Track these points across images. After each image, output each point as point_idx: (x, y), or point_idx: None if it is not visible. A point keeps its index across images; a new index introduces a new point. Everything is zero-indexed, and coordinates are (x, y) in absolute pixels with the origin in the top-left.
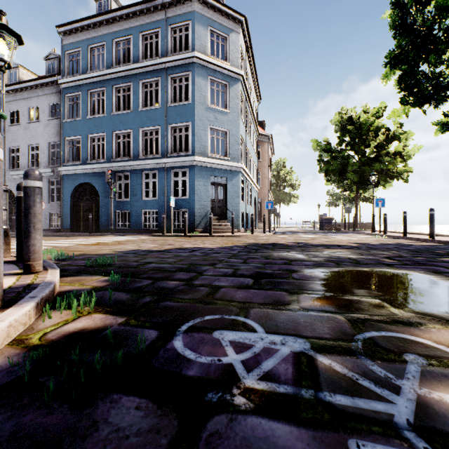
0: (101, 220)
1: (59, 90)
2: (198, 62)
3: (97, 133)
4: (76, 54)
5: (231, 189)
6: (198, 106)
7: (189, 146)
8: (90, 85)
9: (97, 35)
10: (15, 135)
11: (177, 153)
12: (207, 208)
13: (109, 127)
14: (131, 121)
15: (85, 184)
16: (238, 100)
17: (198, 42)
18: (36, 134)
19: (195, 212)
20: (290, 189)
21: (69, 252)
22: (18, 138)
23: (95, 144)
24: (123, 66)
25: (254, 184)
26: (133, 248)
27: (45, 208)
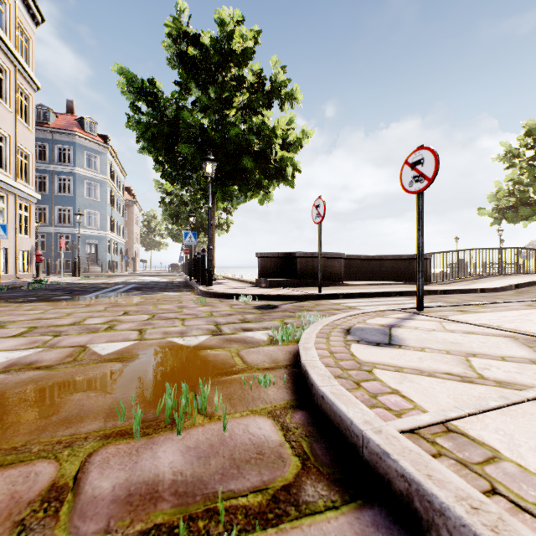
0: None
1: None
2: (79, 173)
3: None
4: None
5: (101, 247)
6: (79, 198)
7: (72, 221)
8: None
9: None
10: None
11: (62, 224)
12: (84, 258)
13: None
14: None
15: None
16: (106, 194)
17: (78, 160)
18: None
19: None
20: (160, 238)
21: None
22: None
23: None
24: None
25: (120, 240)
26: None
27: None
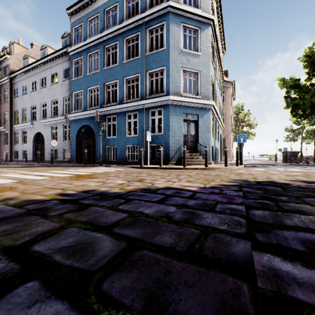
0: (96, 154)
1: (69, 58)
2: (172, 11)
3: (93, 86)
4: (79, 28)
5: (202, 125)
6: (172, 50)
7: (164, 87)
8: (89, 49)
9: (93, 9)
10: (44, 95)
11: (154, 95)
12: (180, 142)
13: (102, 80)
14: (117, 73)
15: (85, 126)
16: (208, 43)
17: None
18: (55, 92)
19: (169, 146)
20: (247, 128)
21: (1, 194)
22: (45, 96)
23: (92, 95)
24: (111, 29)
25: (220, 122)
26: (91, 187)
27: (61, 145)
